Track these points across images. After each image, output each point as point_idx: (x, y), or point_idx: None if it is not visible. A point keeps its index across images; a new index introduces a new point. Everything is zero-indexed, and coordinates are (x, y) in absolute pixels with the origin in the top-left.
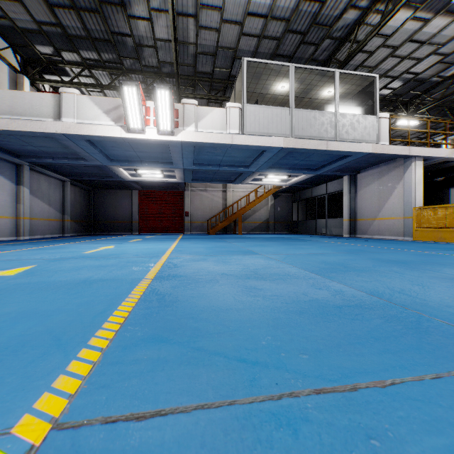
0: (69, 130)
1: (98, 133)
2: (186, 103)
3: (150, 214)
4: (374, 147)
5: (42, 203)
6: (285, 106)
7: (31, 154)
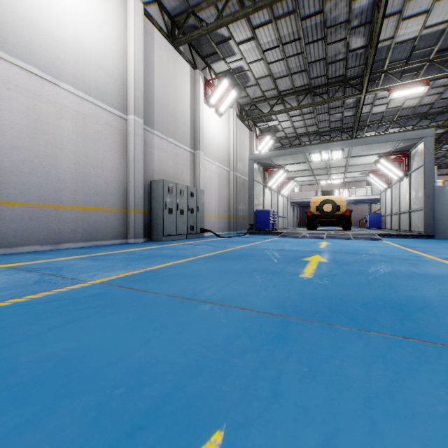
0: None
1: None
2: (352, 188)
3: None
4: None
5: (294, 216)
6: None
7: (298, 202)
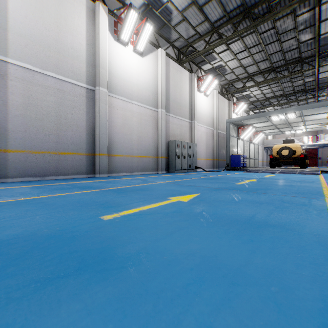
0: None
1: None
2: (320, 135)
3: None
4: None
5: (268, 157)
6: None
7: (271, 147)
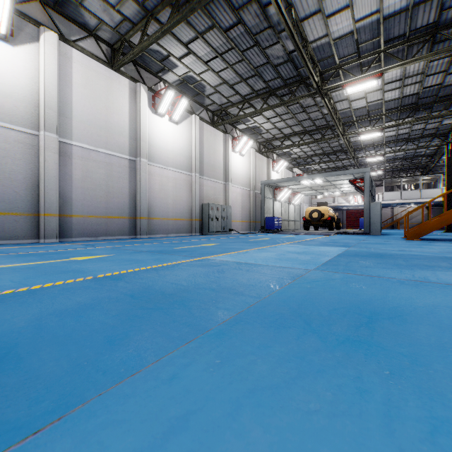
0: (336, 205)
1: (342, 205)
2: None
3: (351, 220)
4: (438, 199)
5: None
6: (409, 181)
7: None
